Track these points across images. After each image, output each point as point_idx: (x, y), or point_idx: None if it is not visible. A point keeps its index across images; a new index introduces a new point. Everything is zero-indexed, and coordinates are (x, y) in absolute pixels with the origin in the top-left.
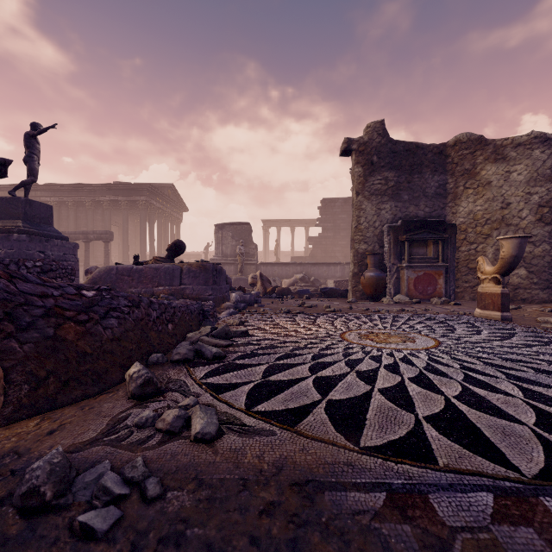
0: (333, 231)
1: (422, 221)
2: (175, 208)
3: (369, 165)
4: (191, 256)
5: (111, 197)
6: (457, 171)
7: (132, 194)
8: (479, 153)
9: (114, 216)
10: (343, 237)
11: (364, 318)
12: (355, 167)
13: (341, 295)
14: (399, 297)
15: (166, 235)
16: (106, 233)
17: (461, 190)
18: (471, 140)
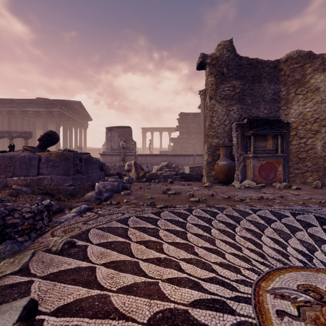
0: (186, 134)
1: (263, 119)
2: (82, 118)
3: (220, 75)
4: (94, 150)
5: (34, 109)
6: (289, 81)
7: (49, 107)
8: (309, 66)
9: (39, 122)
10: (193, 138)
11: (244, 220)
12: (209, 77)
13: (197, 179)
14: (247, 182)
15: (75, 136)
16: (25, 132)
17: (292, 96)
18: (301, 55)
